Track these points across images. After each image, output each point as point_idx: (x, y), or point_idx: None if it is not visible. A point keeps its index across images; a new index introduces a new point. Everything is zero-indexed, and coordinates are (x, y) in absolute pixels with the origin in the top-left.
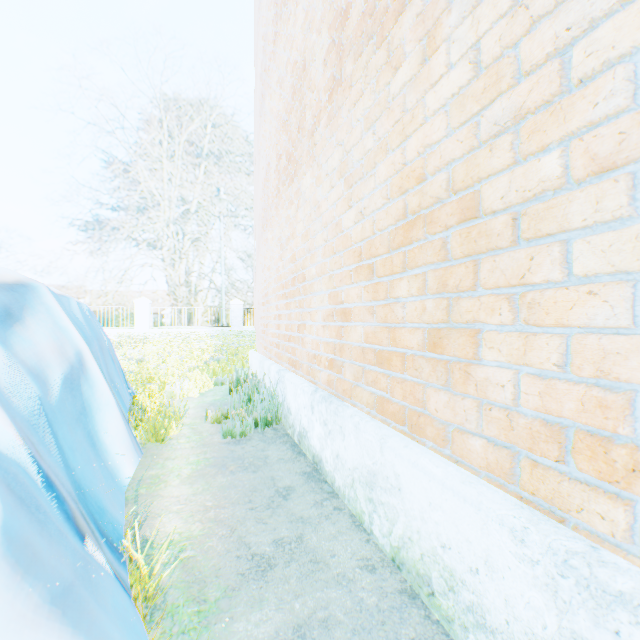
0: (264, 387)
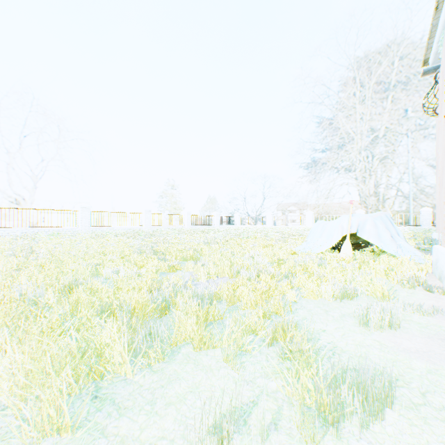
0: (436, 240)
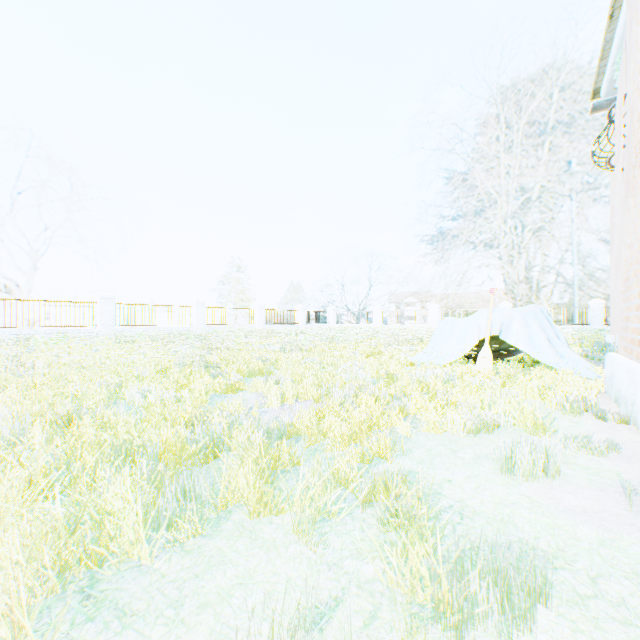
0: (611, 346)
